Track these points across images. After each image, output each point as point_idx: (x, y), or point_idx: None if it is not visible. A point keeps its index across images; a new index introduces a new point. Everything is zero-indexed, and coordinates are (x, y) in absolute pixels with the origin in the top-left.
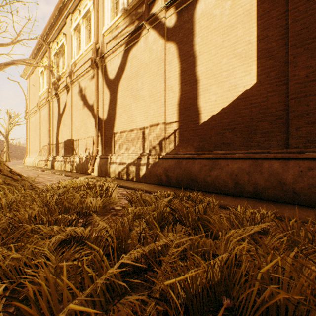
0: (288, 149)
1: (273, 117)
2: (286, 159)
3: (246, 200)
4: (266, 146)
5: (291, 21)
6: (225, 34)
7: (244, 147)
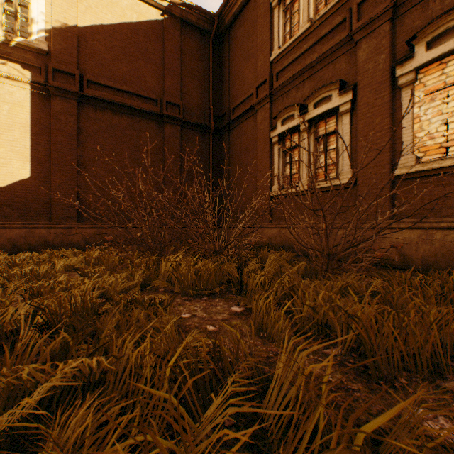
0: (51, 222)
1: (43, 202)
2: (50, 228)
3: None
4: (38, 220)
5: (53, 150)
6: (3, 129)
7: (22, 220)
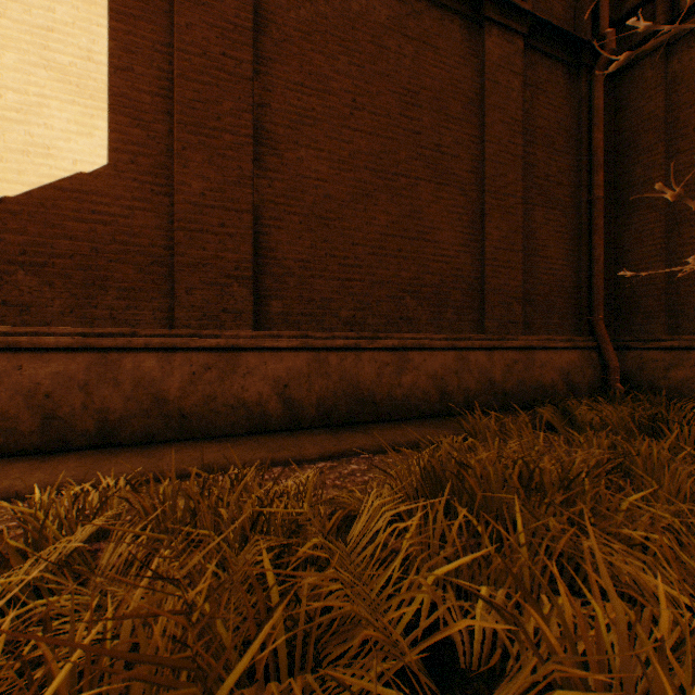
0: (174, 330)
1: (146, 257)
2: (171, 350)
3: (79, 456)
4: (132, 321)
5: (179, 73)
6: None
7: (77, 320)
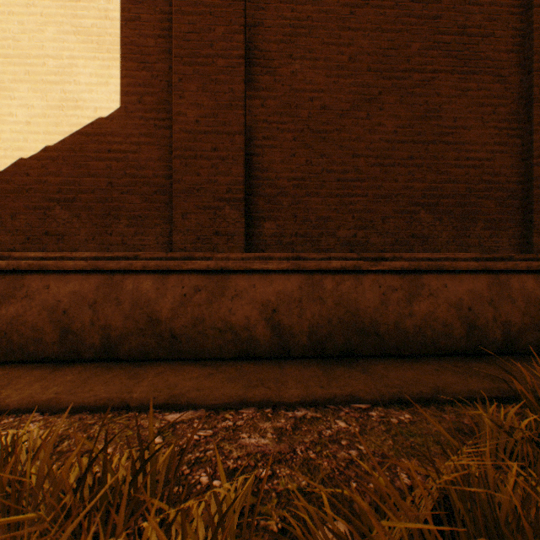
0: (169, 253)
1: (150, 187)
2: (165, 272)
3: (81, 369)
4: (138, 246)
5: (176, 9)
6: None
7: (97, 246)
